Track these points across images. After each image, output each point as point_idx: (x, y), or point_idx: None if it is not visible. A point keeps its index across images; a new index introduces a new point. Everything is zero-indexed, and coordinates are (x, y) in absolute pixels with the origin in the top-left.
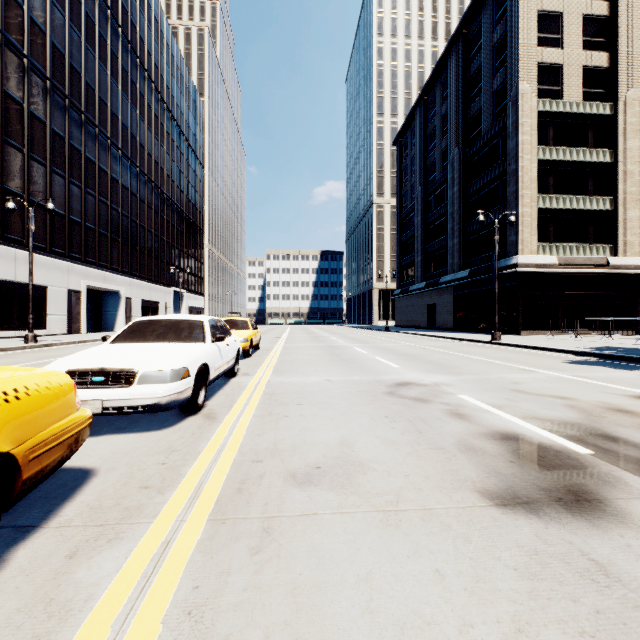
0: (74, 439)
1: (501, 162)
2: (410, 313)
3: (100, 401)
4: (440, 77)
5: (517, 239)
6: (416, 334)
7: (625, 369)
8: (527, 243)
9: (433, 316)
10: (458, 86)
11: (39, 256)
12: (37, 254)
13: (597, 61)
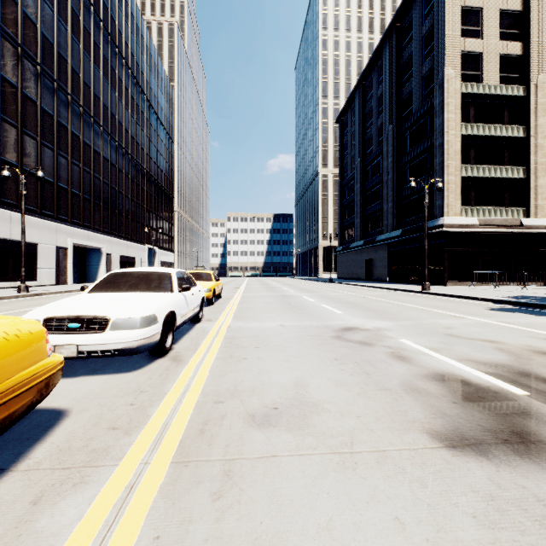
0: (44, 384)
1: (429, 137)
2: (350, 267)
3: (75, 346)
4: (376, 64)
5: (443, 203)
6: (356, 285)
7: (542, 315)
8: (452, 206)
9: (370, 269)
10: (392, 72)
11: (31, 218)
12: (29, 216)
13: (512, 50)
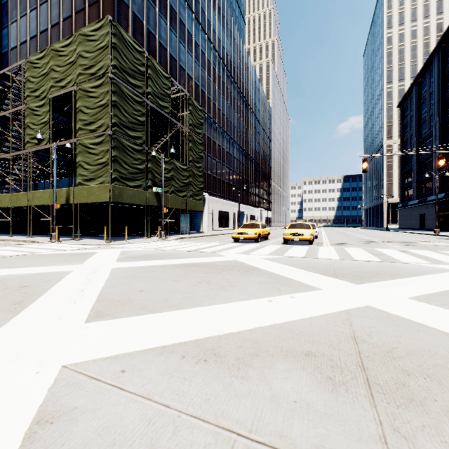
0: None
1: None
2: (408, 219)
3: None
4: (428, 69)
5: None
6: (401, 232)
7: None
8: None
9: (424, 221)
10: (438, 79)
11: (227, 201)
12: (227, 200)
13: None
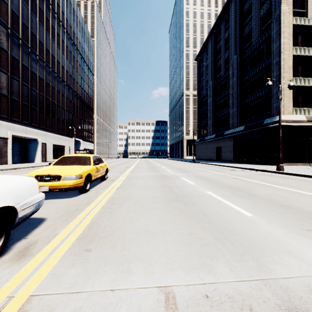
0: None
1: (267, 59)
2: (205, 152)
3: None
4: (224, 17)
5: None
6: (214, 164)
7: None
8: (286, 107)
9: (219, 154)
10: (236, 19)
11: None
12: None
13: None
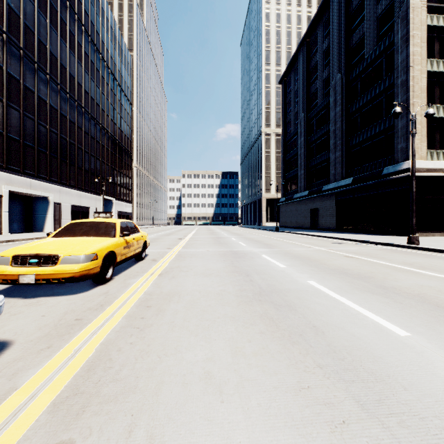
0: None
1: (387, 77)
2: (294, 216)
3: None
4: (322, 19)
5: (408, 145)
6: (308, 235)
7: None
8: (417, 149)
9: (315, 219)
10: (340, 20)
11: None
12: None
13: None
